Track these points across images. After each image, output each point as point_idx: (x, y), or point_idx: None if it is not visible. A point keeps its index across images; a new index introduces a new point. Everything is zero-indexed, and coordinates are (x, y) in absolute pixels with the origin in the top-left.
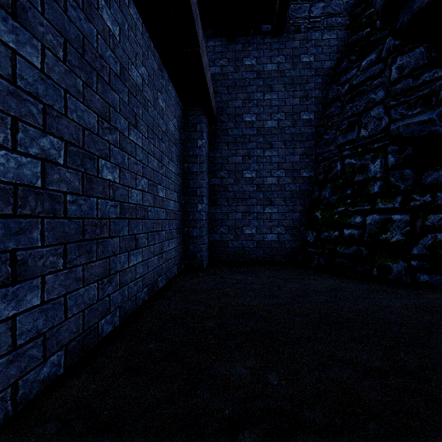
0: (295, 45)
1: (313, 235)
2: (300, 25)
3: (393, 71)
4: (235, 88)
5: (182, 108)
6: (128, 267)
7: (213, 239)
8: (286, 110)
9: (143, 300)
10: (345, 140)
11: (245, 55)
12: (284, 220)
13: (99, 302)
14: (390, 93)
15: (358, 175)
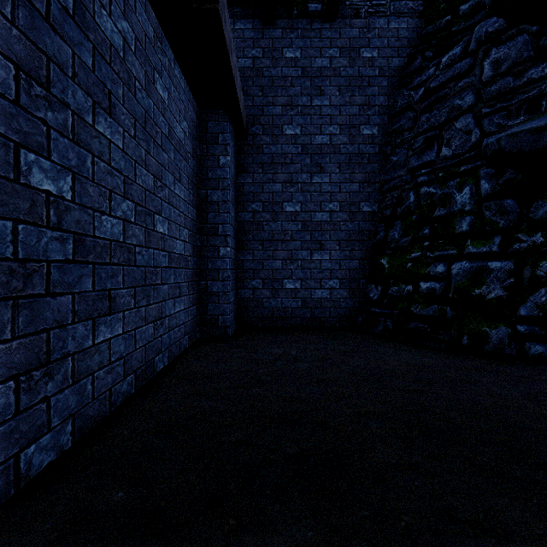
0: (354, 34)
1: (377, 291)
2: (360, 8)
3: (486, 68)
4: (273, 89)
5: (197, 109)
6: (94, 345)
7: (241, 296)
8: (341, 121)
9: (125, 396)
10: (420, 162)
11: (286, 44)
12: (338, 270)
13: (19, 416)
14: (482, 98)
15: (439, 208)
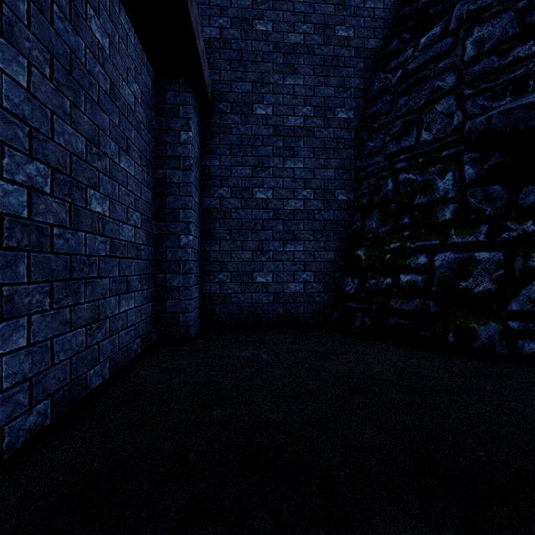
0: (329, 10)
1: (354, 284)
2: None
3: (468, 47)
4: (242, 63)
5: (154, 76)
6: None
7: (207, 291)
8: (315, 102)
9: (33, 431)
10: (399, 147)
11: (256, 15)
12: (312, 262)
13: None
14: (464, 79)
15: (420, 195)
